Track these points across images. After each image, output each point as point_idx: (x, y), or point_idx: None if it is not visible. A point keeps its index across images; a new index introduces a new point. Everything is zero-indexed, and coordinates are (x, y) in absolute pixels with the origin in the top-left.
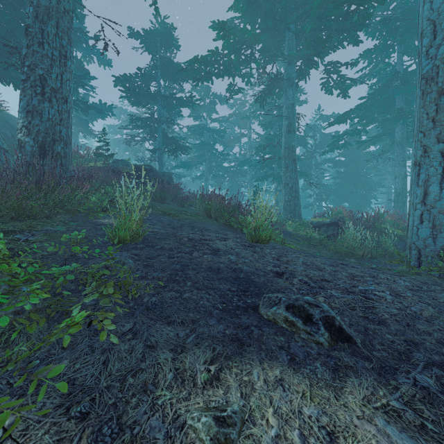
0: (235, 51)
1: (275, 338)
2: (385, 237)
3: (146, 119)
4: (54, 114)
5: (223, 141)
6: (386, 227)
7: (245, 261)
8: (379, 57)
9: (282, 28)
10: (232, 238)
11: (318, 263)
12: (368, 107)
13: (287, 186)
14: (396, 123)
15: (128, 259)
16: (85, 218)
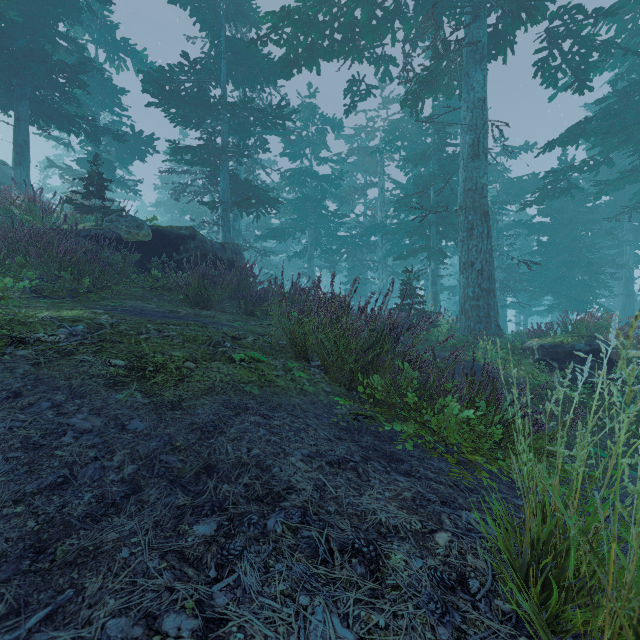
0: None
1: None
2: None
3: (200, 150)
4: None
5: (338, 195)
6: None
7: None
8: (639, 18)
9: None
10: None
11: None
12: (619, 113)
13: (471, 269)
14: None
15: None
16: None
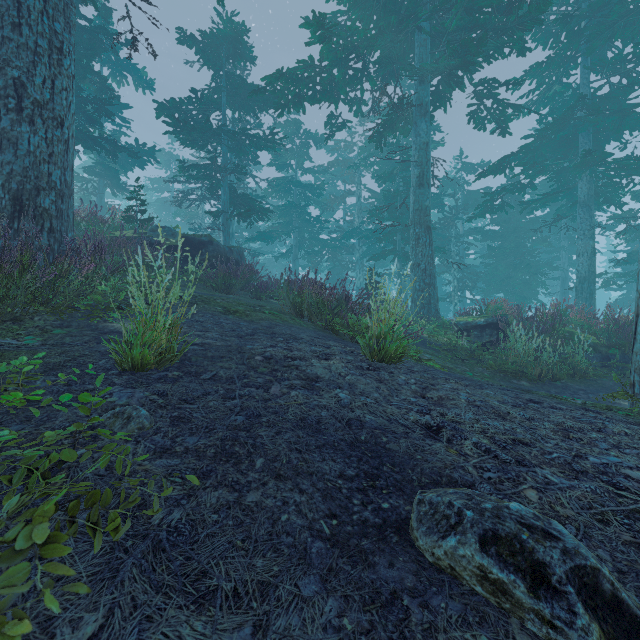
0: (339, 63)
1: (466, 639)
2: (573, 347)
3: (204, 167)
4: (38, 145)
5: (320, 201)
6: (571, 330)
7: (366, 402)
8: (553, 75)
9: (410, 27)
10: (338, 354)
11: (495, 403)
12: (537, 149)
13: (418, 268)
14: (580, 174)
15: (140, 407)
16: (86, 320)
